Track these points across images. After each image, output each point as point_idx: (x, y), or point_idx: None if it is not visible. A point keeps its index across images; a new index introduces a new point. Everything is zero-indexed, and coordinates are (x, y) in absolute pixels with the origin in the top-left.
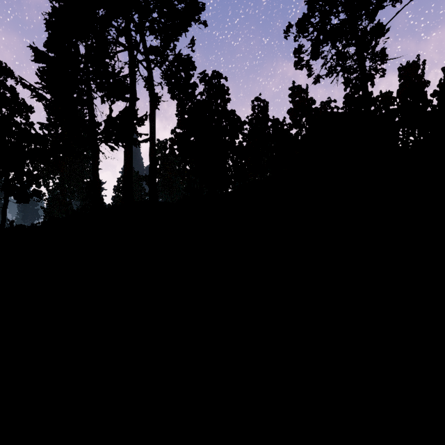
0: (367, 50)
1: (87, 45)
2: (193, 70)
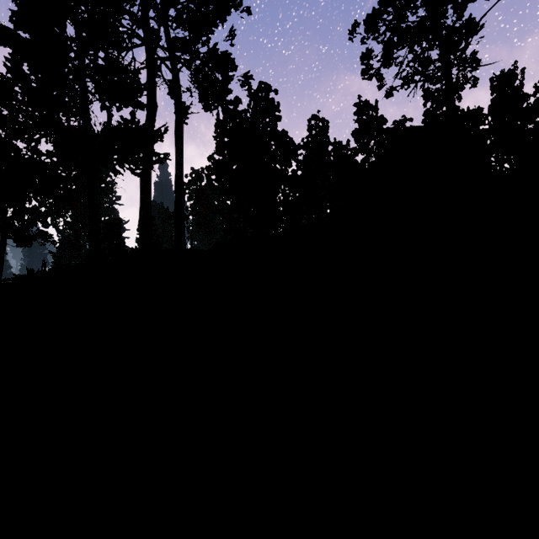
0: (455, 52)
1: (77, 22)
2: (233, 70)
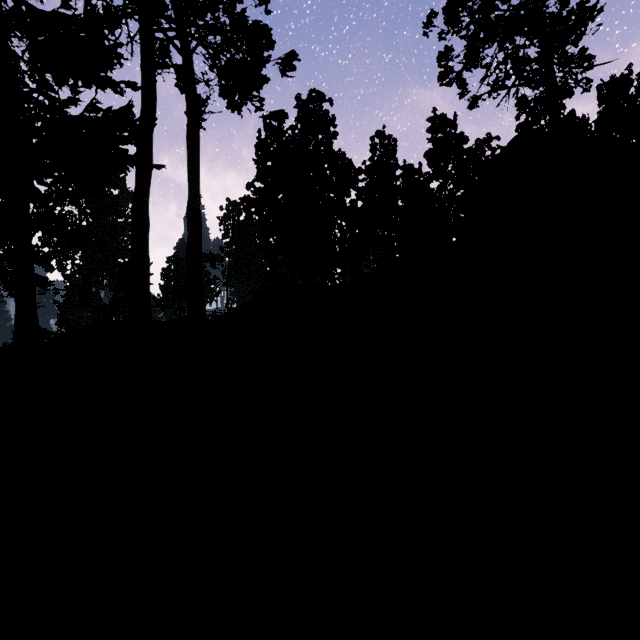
0: (565, 45)
1: None
2: (268, 48)
